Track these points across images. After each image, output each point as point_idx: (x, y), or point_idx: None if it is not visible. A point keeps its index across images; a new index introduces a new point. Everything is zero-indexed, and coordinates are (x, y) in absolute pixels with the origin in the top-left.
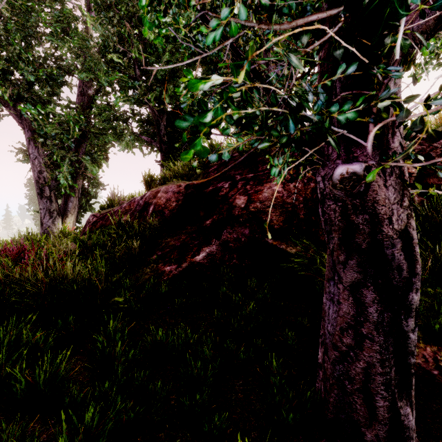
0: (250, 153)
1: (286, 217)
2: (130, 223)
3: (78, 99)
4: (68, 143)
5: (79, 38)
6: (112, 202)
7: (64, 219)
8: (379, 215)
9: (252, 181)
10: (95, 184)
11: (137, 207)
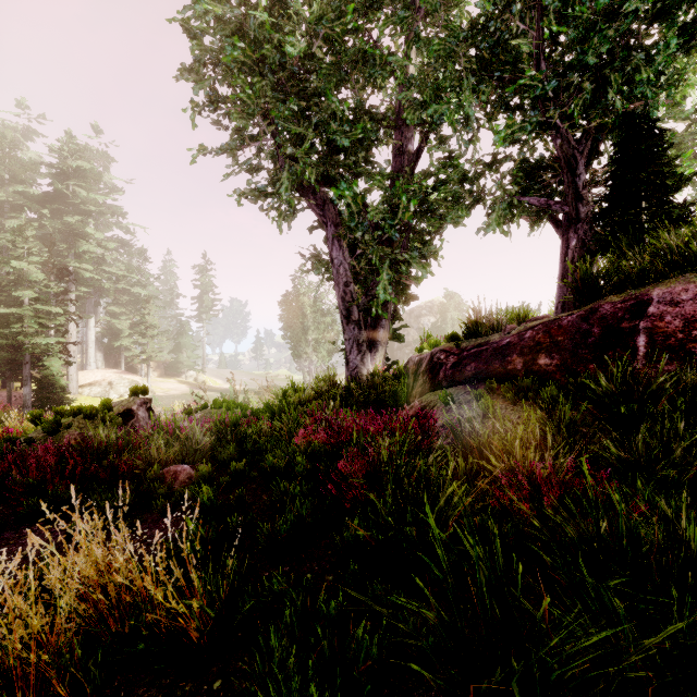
0: None
1: None
2: (628, 379)
3: (394, 162)
4: (389, 233)
5: (440, 39)
6: (477, 327)
7: (373, 354)
8: None
9: None
10: (406, 296)
11: (575, 338)
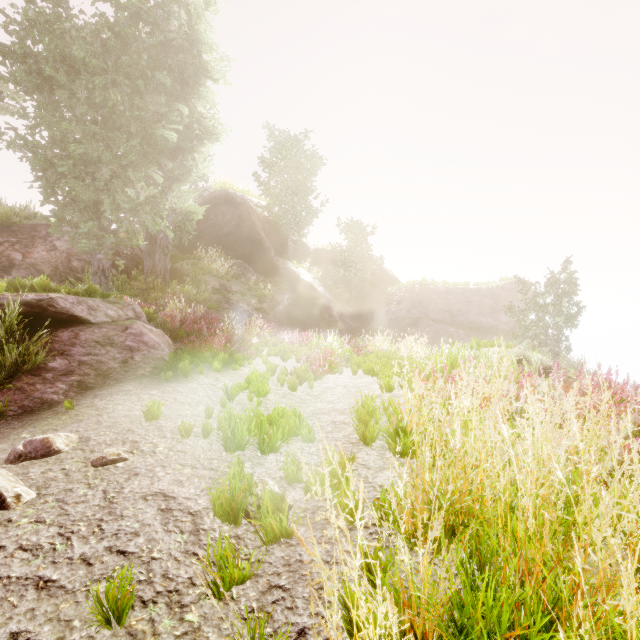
0: (4, 222)
1: (53, 269)
2: None
3: None
4: None
5: None
6: None
7: None
8: (104, 264)
9: (19, 245)
10: None
11: None
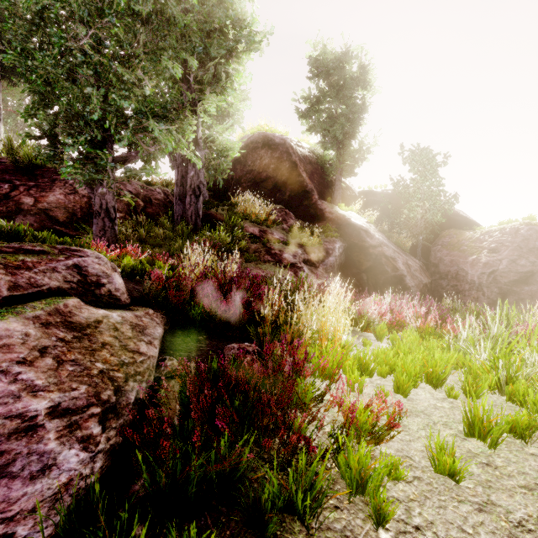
0: (26, 165)
1: (69, 216)
2: None
3: None
4: None
5: None
6: None
7: None
8: (108, 201)
9: (35, 189)
10: None
11: None
